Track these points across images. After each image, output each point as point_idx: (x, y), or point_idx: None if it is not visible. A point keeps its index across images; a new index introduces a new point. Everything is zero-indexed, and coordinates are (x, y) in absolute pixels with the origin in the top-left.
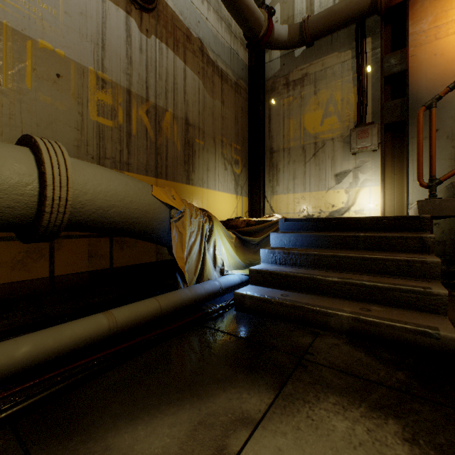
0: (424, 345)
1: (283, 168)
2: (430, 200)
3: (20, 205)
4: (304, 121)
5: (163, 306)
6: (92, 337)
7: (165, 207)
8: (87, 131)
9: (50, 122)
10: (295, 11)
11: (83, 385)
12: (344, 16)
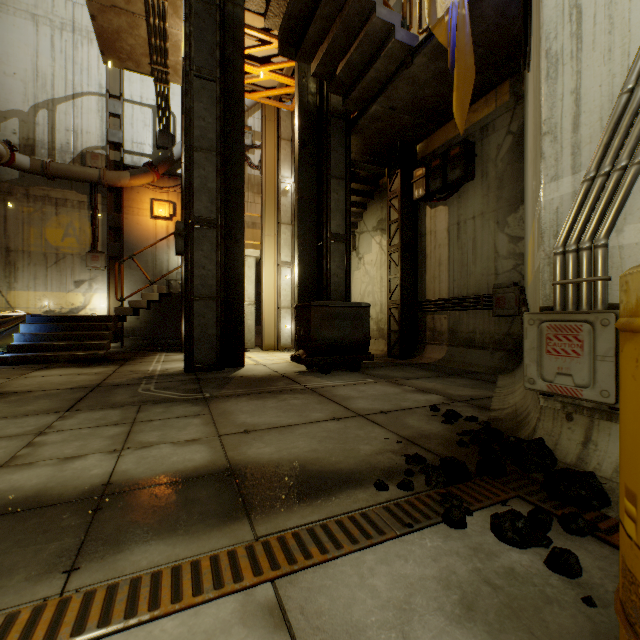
0: (95, 358)
1: (23, 268)
2: (120, 308)
3: None
4: (47, 233)
5: None
6: None
7: None
8: None
9: None
10: (37, 137)
11: None
12: (80, 178)
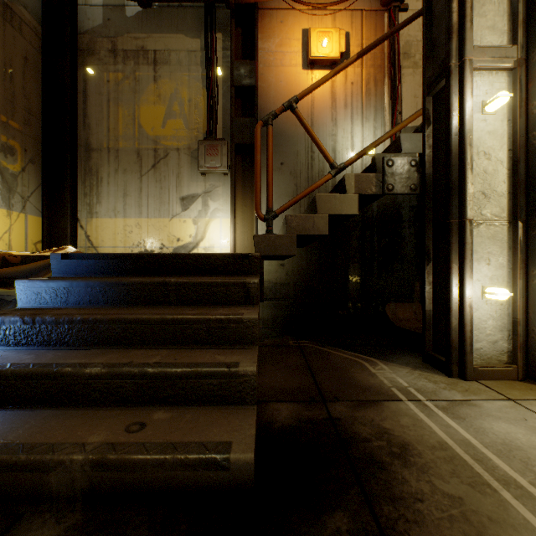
0: (209, 485)
1: (108, 178)
2: (266, 235)
3: None
4: (140, 114)
5: None
6: None
7: None
8: None
9: None
10: None
11: None
12: None
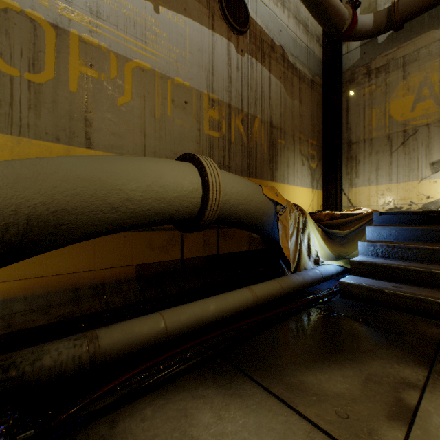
0: None
1: (363, 160)
2: None
3: (192, 205)
4: (390, 108)
5: (284, 288)
6: (245, 305)
7: (271, 203)
8: (202, 143)
9: (181, 140)
10: None
11: (251, 339)
12: None
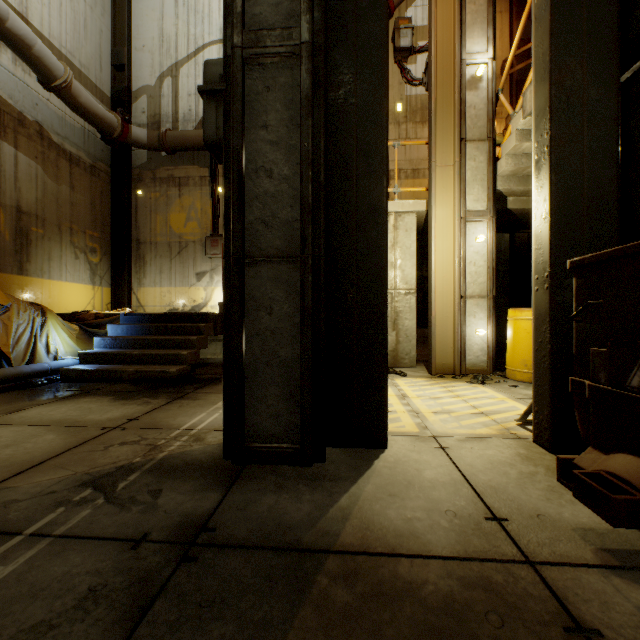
0: (165, 378)
1: (150, 261)
2: None
3: None
4: (171, 219)
5: None
6: None
7: None
8: None
9: None
10: (162, 111)
11: None
12: (196, 144)
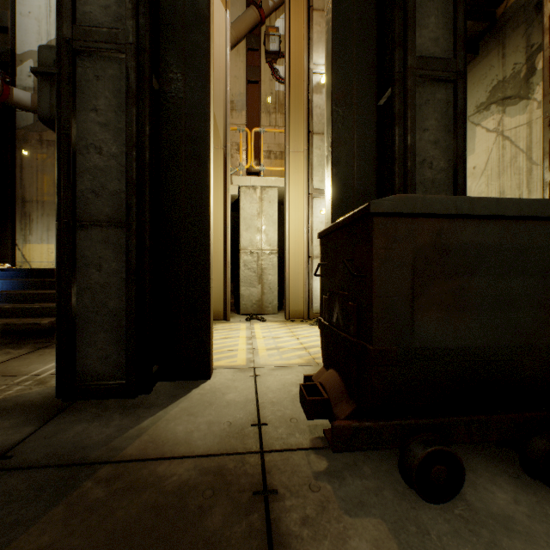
0: (37, 329)
1: (37, 219)
2: None
3: None
4: None
5: None
6: None
7: None
8: None
9: None
10: None
11: None
12: None
